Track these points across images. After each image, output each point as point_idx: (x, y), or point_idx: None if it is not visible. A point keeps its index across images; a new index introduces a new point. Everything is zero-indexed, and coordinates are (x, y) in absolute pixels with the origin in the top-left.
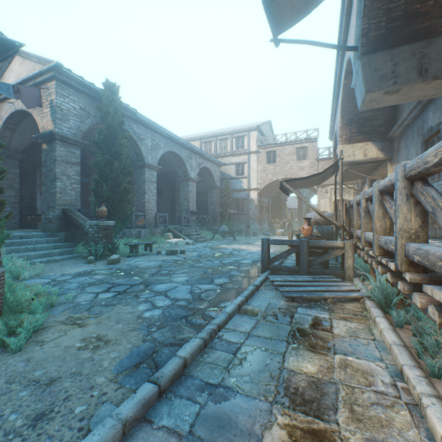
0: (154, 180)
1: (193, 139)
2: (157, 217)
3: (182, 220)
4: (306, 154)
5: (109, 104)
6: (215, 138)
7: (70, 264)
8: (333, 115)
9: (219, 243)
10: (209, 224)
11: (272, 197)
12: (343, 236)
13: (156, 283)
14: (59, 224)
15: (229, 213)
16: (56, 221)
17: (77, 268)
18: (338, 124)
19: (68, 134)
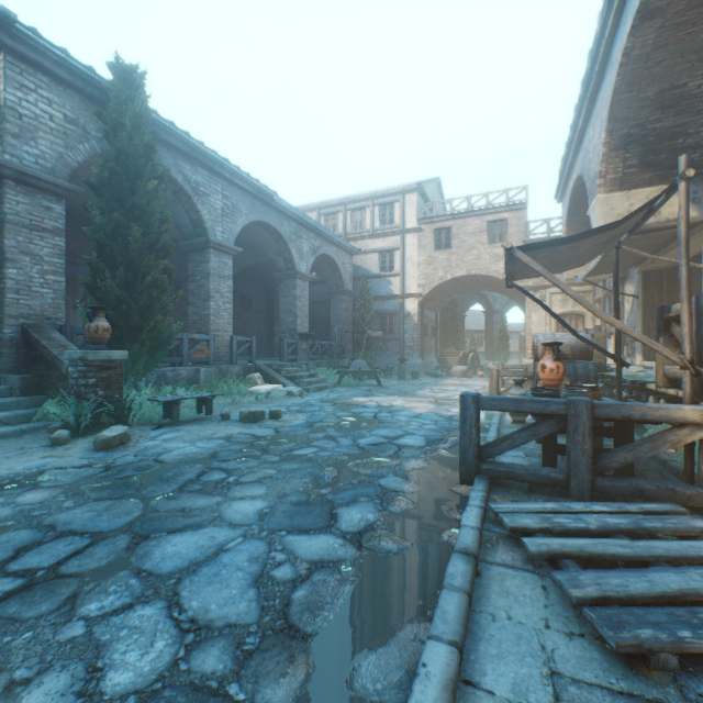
0: (228, 274)
1: (306, 210)
2: (234, 343)
3: (283, 350)
4: (506, 232)
5: (122, 108)
6: (343, 207)
7: (8, 448)
8: (574, 143)
9: (350, 393)
10: (333, 356)
11: (442, 310)
12: (692, 391)
13: (170, 528)
14: (11, 356)
15: (369, 338)
16: (4, 350)
17: (13, 461)
18: (592, 154)
19: (36, 168)
